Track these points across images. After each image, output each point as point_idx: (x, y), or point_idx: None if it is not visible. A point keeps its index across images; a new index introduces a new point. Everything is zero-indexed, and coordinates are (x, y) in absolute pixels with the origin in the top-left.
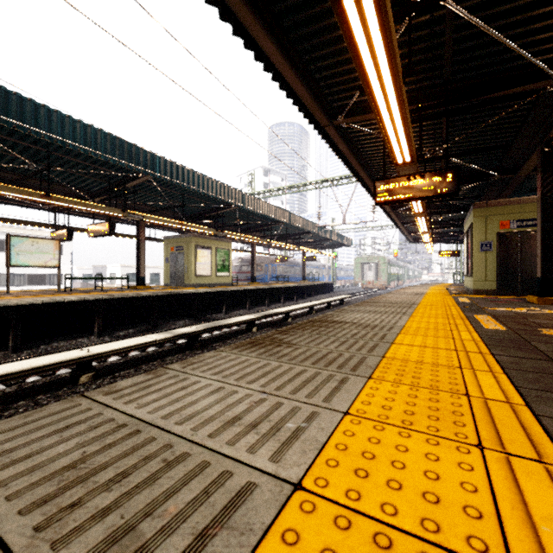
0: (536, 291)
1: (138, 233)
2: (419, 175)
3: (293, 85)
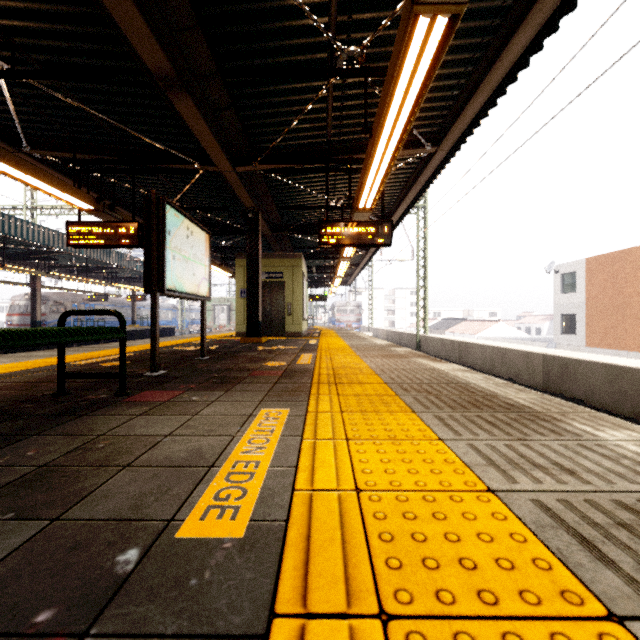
0: (281, 333)
1: None
2: (107, 224)
3: None
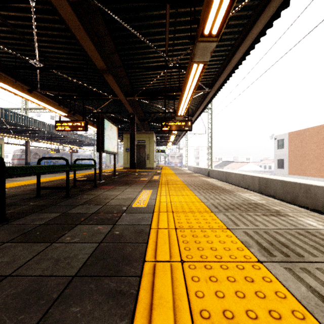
0: (144, 167)
1: None
2: (72, 121)
3: None
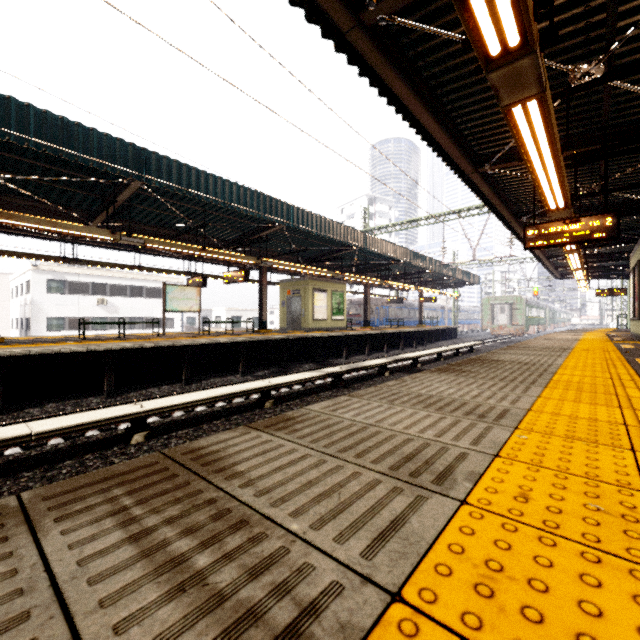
0: None
1: (260, 278)
2: (574, 220)
3: (444, 146)
